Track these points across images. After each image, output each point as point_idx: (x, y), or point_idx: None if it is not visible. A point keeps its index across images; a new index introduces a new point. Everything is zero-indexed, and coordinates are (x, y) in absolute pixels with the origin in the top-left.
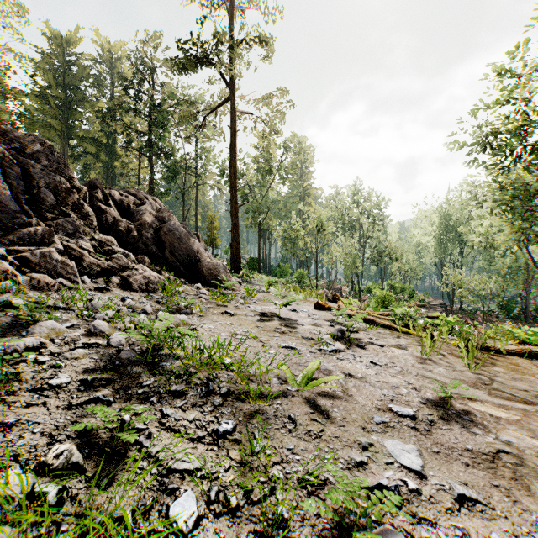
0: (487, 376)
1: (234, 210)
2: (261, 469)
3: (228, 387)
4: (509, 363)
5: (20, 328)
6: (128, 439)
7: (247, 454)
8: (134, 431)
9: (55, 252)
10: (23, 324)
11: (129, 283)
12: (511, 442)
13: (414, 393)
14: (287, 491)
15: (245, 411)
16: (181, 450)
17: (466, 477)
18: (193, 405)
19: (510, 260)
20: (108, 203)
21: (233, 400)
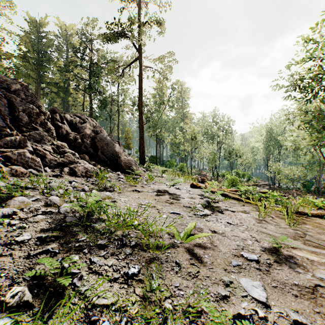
0: (301, 231)
1: (141, 126)
2: (156, 303)
3: (135, 241)
4: (314, 222)
5: (2, 201)
6: (64, 283)
7: (147, 292)
8: (69, 276)
9: (27, 152)
10: (4, 199)
11: (74, 172)
12: (323, 278)
13: (256, 244)
14: (175, 320)
15: (146, 258)
16: (100, 291)
17: (297, 305)
18: (112, 254)
19: (309, 157)
20: (63, 122)
21: (138, 250)
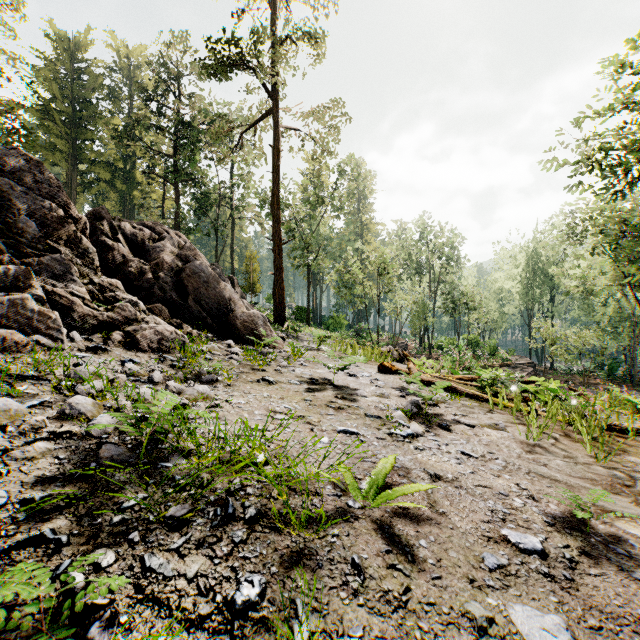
0: (622, 471)
1: (277, 248)
2: None
3: (257, 504)
4: None
5: None
6: None
7: None
8: (71, 628)
9: (32, 300)
10: None
11: (135, 341)
12: None
13: (532, 507)
14: None
15: (281, 552)
16: None
17: None
18: (199, 544)
19: (613, 309)
20: (116, 238)
21: (264, 530)
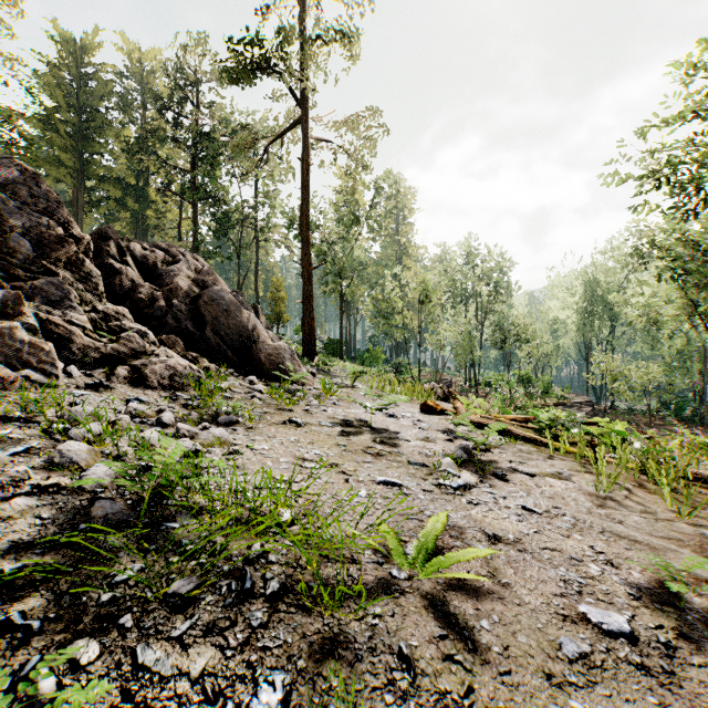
0: None
1: (306, 274)
2: None
3: (281, 576)
4: None
5: None
6: None
7: None
8: None
9: (22, 329)
10: None
11: (142, 377)
12: None
13: (612, 575)
14: None
15: (311, 639)
16: None
17: None
18: (207, 631)
19: (681, 342)
20: (124, 261)
21: (289, 609)
